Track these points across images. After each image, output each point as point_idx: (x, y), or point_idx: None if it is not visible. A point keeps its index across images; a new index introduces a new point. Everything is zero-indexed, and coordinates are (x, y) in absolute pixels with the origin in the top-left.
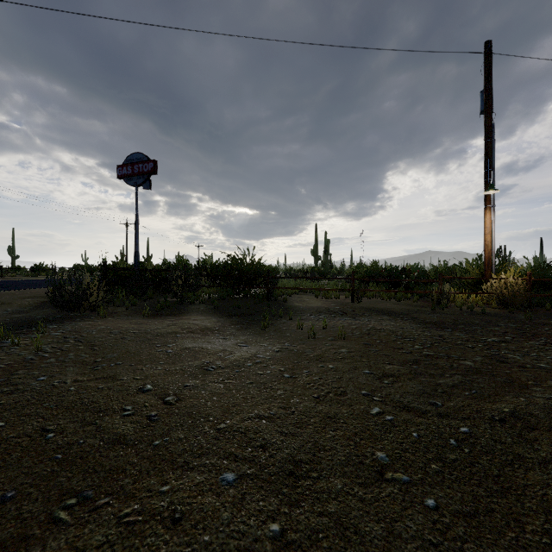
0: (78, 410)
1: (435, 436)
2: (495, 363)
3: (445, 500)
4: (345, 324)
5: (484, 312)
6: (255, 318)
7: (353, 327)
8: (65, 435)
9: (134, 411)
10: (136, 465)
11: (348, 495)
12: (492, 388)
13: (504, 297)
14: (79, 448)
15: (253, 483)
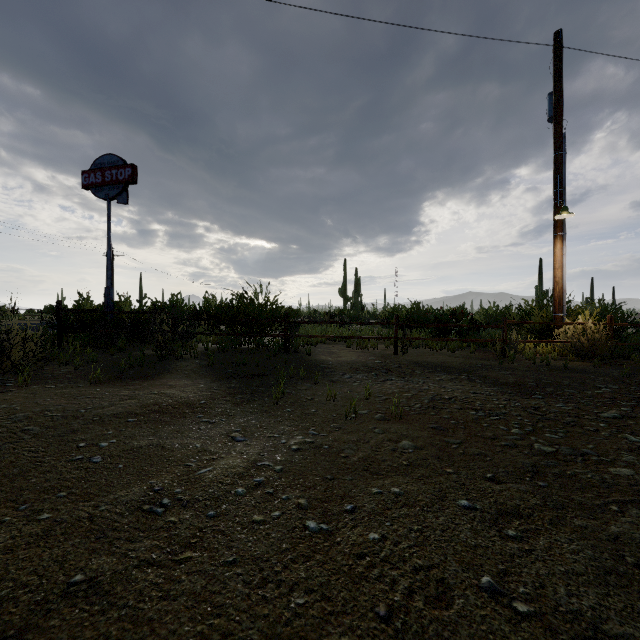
0: None
1: None
2: None
3: None
4: (395, 390)
5: (566, 367)
6: (265, 382)
7: (407, 395)
8: None
9: None
10: None
11: None
12: None
13: (583, 347)
14: None
15: None
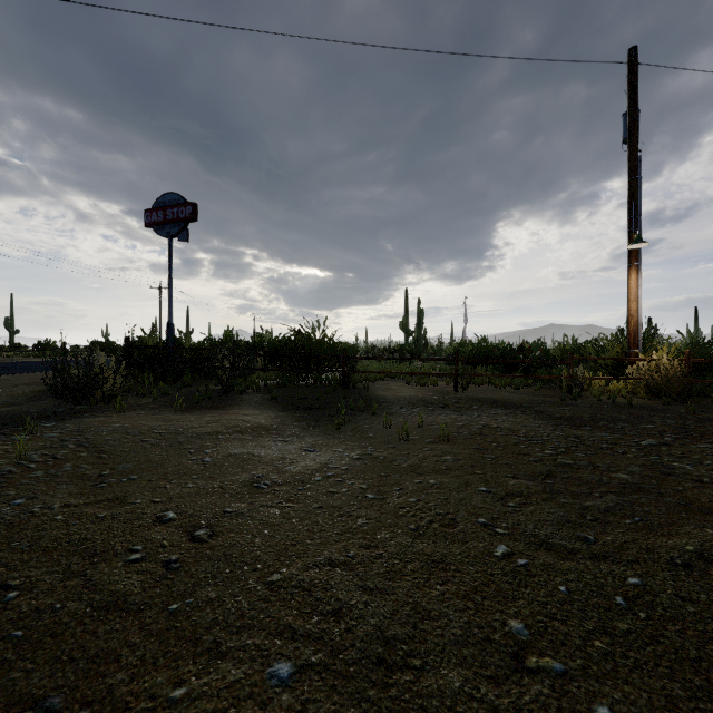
0: (61, 553)
1: (592, 592)
2: (660, 476)
3: (625, 707)
4: (448, 421)
5: (630, 404)
6: (327, 413)
7: (458, 424)
8: (35, 596)
9: (145, 554)
10: (138, 647)
11: (471, 701)
12: (663, 514)
13: (656, 384)
14: (53, 619)
15: (320, 680)
